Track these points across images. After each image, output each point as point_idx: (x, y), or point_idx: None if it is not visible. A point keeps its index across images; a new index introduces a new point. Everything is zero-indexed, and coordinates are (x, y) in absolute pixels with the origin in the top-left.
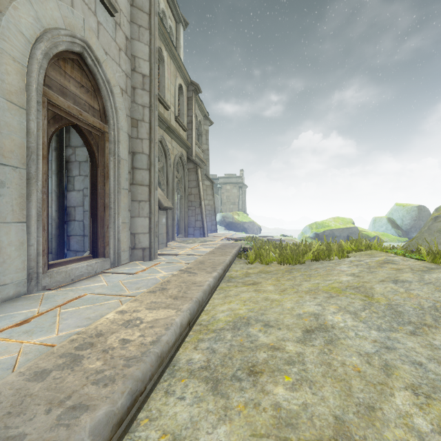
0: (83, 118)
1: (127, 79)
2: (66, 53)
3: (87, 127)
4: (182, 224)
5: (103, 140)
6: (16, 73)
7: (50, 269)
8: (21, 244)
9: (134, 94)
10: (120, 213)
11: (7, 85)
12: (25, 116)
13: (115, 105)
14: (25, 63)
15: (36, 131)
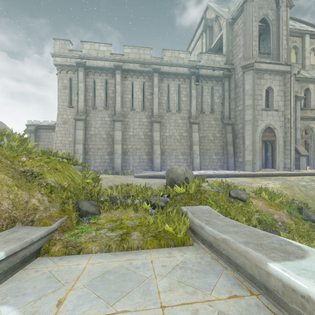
0: (269, 139)
1: (282, 122)
2: (265, 128)
3: (270, 140)
4: None
5: (274, 141)
6: (258, 138)
7: (263, 168)
8: (258, 163)
9: (285, 125)
10: (279, 158)
11: (257, 141)
12: (259, 144)
13: (278, 132)
14: (259, 136)
15: (260, 146)
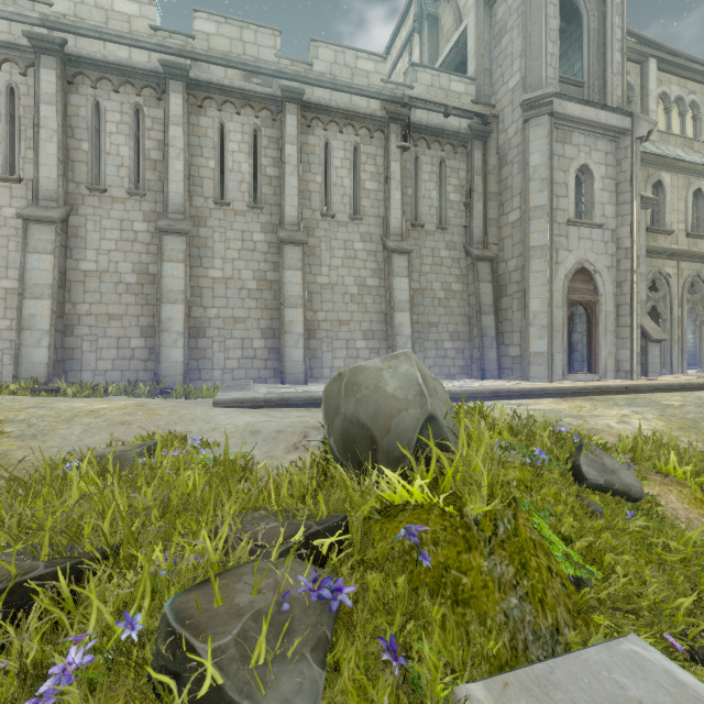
0: (584, 299)
1: (613, 257)
2: (575, 271)
3: (586, 301)
4: (703, 356)
5: (595, 305)
6: (558, 296)
7: (569, 373)
8: (560, 360)
9: (618, 264)
10: (606, 347)
11: (556, 302)
12: (561, 310)
13: (603, 281)
14: (561, 289)
15: (565, 315)
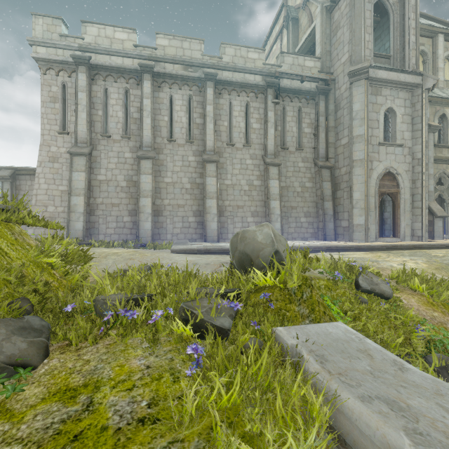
0: (389, 191)
1: (409, 165)
2: (384, 174)
3: (391, 192)
4: None
5: (397, 194)
6: (373, 189)
7: (380, 237)
8: (374, 229)
9: (413, 169)
10: (405, 221)
11: (371, 193)
12: (374, 198)
13: (402, 180)
14: (374, 185)
15: (377, 201)
